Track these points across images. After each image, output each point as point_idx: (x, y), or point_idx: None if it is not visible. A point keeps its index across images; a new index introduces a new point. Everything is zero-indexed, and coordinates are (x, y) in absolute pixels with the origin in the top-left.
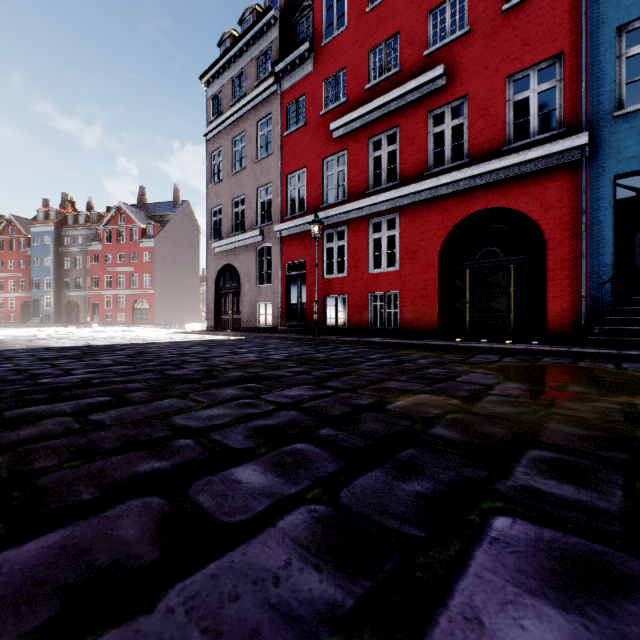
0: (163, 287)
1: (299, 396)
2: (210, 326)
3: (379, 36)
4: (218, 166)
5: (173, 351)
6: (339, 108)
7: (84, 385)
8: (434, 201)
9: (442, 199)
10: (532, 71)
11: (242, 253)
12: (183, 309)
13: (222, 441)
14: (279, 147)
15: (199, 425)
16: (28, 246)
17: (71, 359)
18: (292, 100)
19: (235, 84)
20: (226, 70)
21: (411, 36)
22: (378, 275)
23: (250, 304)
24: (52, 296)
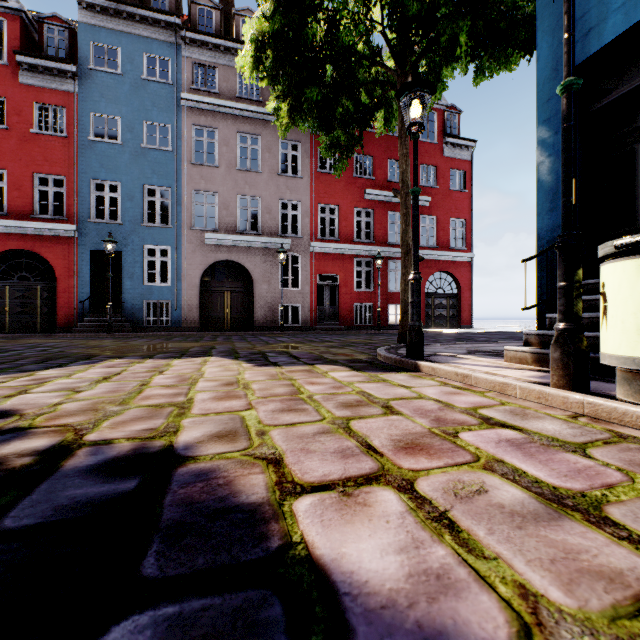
0: None
1: None
2: None
3: None
4: None
5: None
6: None
7: None
8: None
9: None
10: (51, 177)
11: None
12: None
13: None
14: None
15: None
16: None
17: None
18: None
19: None
20: None
21: None
22: None
23: None
24: None
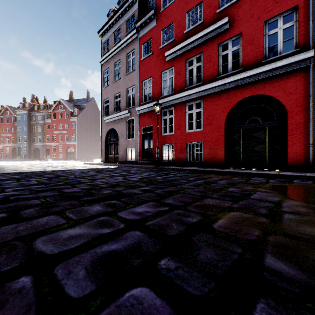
0: (81, 141)
1: (145, 213)
2: (103, 160)
3: (191, 4)
4: (107, 78)
5: (77, 175)
6: (170, 44)
7: (1, 201)
8: (222, 92)
9: (227, 91)
10: (279, 17)
11: (119, 122)
12: (91, 152)
13: (61, 280)
14: (138, 66)
15: (53, 251)
16: (15, 121)
17: (14, 180)
18: (145, 41)
19: (116, 35)
20: (111, 28)
21: (209, 3)
22: (191, 133)
23: (123, 149)
24: (27, 145)
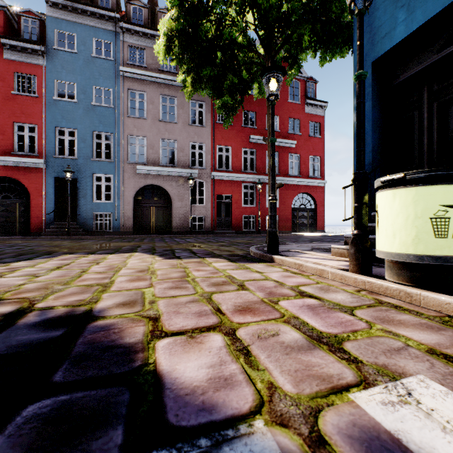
0: None
1: None
2: None
3: None
4: None
5: None
6: None
7: None
8: None
9: None
10: (26, 125)
11: None
12: None
13: None
14: None
15: None
16: None
17: None
18: None
19: None
20: None
21: None
22: None
23: None
24: None
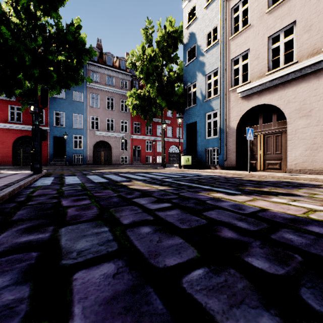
0: None
1: None
2: None
3: None
4: None
5: None
6: None
7: None
8: (11, 129)
9: (14, 130)
10: None
11: None
12: None
13: None
14: None
15: None
16: None
17: None
18: None
19: None
20: None
21: None
22: None
23: None
24: None
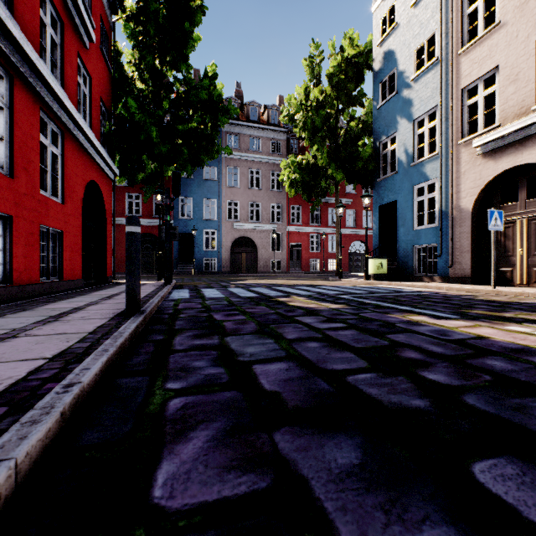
0: None
1: None
2: None
3: None
4: None
5: None
6: None
7: None
8: None
9: None
10: None
11: None
12: None
13: None
14: None
15: None
16: None
17: None
18: None
19: None
20: None
21: None
22: None
23: None
24: None
